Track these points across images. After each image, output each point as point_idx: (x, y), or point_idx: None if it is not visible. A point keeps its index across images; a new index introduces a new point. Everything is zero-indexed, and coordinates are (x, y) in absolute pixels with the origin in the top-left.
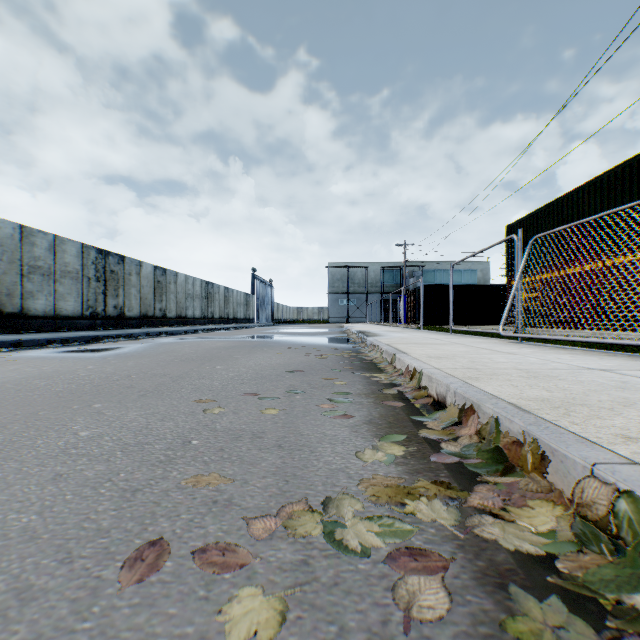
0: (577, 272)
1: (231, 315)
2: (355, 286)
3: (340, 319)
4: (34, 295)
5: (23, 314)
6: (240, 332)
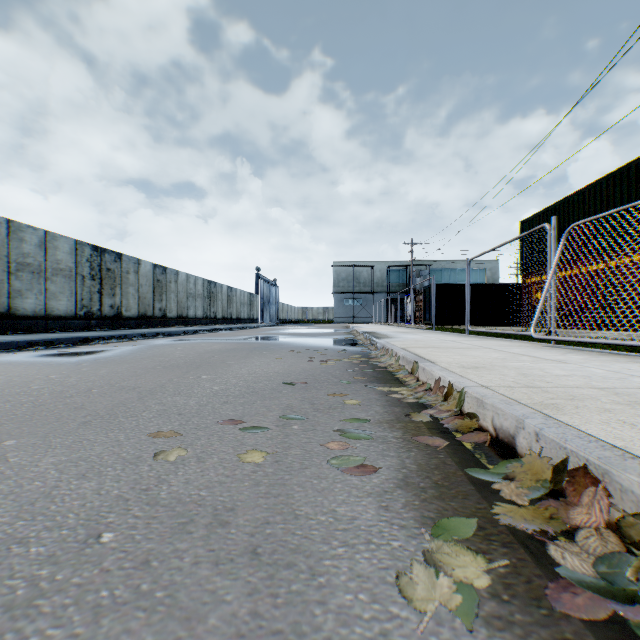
0: (600, 269)
1: (234, 315)
2: (361, 286)
3: (345, 319)
4: (23, 294)
5: (10, 314)
6: (242, 333)
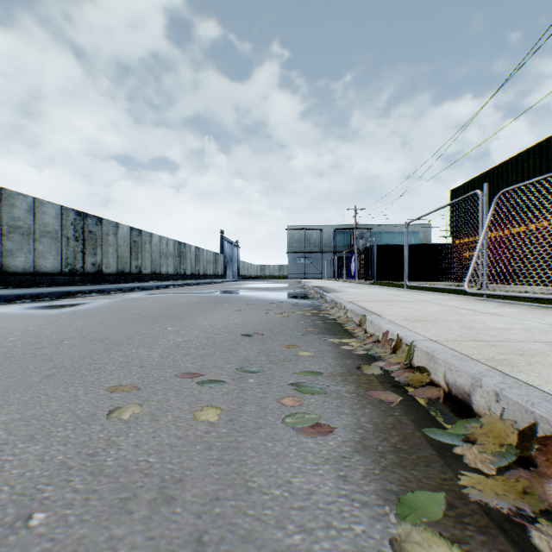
0: (522, 231)
1: (201, 272)
2: (311, 246)
3: (298, 275)
4: (14, 253)
5: (3, 271)
6: (207, 287)
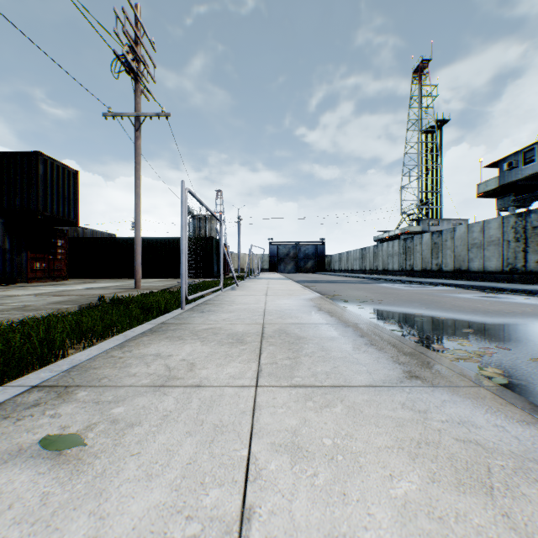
0: None
1: None
2: None
3: None
4: None
5: None
6: None
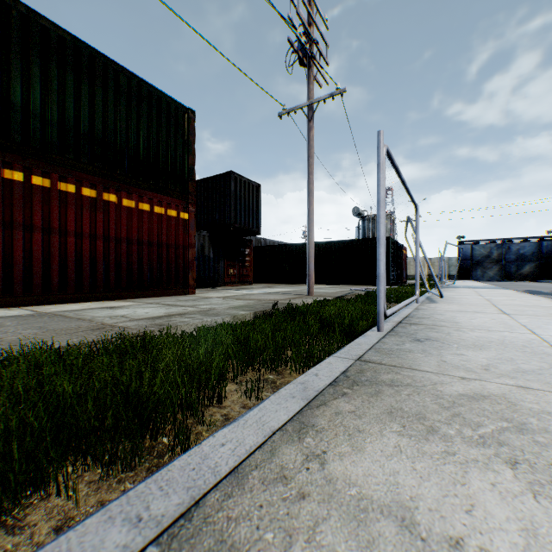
0: None
1: None
2: None
3: None
4: None
5: None
6: None
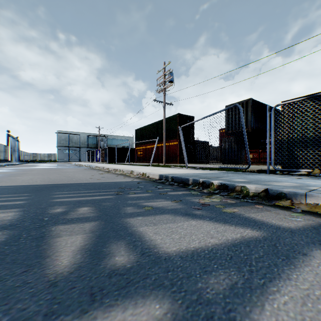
0: (150, 147)
1: None
2: (73, 143)
3: (64, 160)
4: None
5: None
6: (25, 166)
